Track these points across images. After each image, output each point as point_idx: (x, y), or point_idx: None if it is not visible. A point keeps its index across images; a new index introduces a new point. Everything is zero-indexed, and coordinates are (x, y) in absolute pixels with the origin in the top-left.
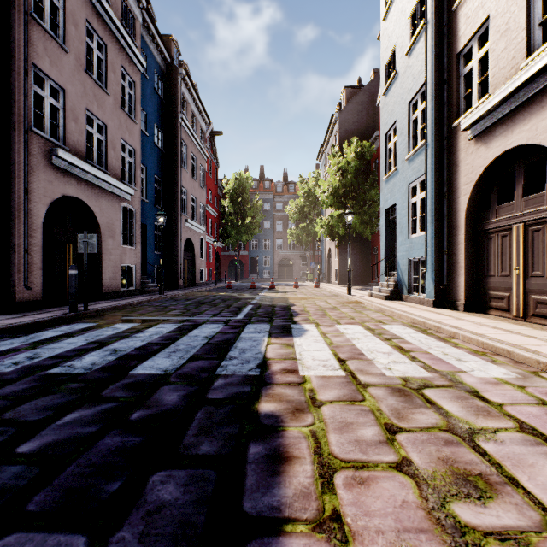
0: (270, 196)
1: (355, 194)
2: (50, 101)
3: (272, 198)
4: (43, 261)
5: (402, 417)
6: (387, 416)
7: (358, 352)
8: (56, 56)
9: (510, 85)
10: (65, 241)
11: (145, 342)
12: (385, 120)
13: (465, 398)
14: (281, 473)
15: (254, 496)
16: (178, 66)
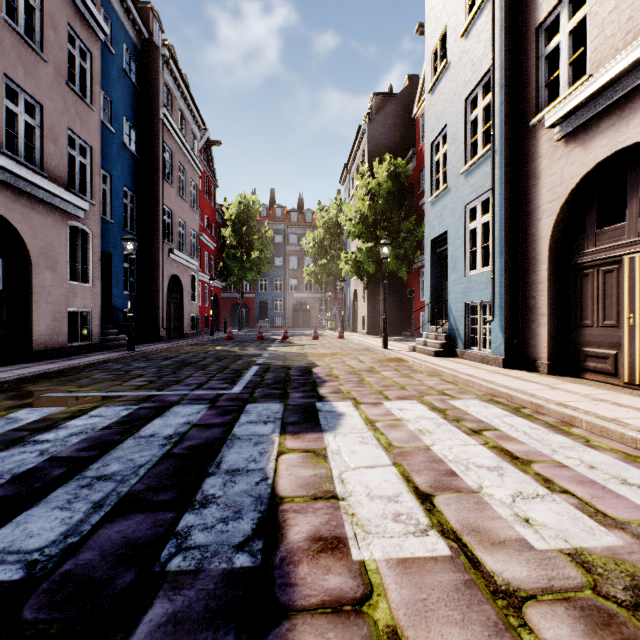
0: (282, 226)
1: (388, 223)
2: None
3: (284, 229)
4: None
5: None
6: None
7: (444, 469)
8: None
9: (631, 52)
10: None
11: (45, 456)
12: (432, 124)
13: None
14: None
15: None
16: (159, 46)
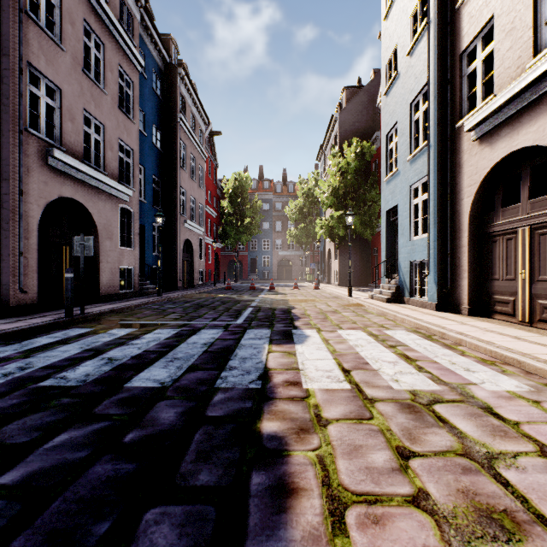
0: (269, 196)
1: (356, 195)
2: (46, 100)
3: (271, 198)
4: (38, 264)
5: (414, 439)
6: (398, 437)
7: (362, 361)
8: (52, 55)
9: (516, 85)
10: (61, 243)
11: (142, 350)
12: (386, 120)
13: (479, 416)
14: (287, 510)
15: (258, 539)
16: (177, 65)
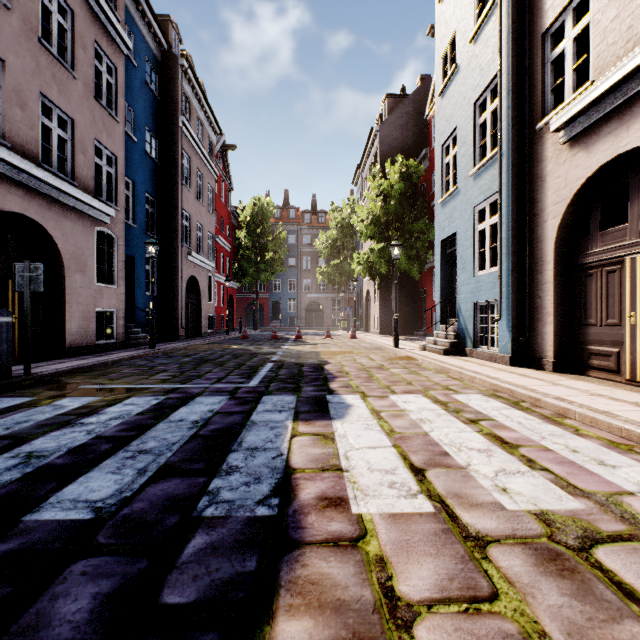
0: (296, 227)
1: (400, 224)
2: None
3: (298, 230)
4: None
5: None
6: None
7: (438, 450)
8: None
9: (629, 61)
10: (6, 276)
11: (92, 435)
12: (442, 127)
13: None
14: None
15: None
16: (178, 56)
